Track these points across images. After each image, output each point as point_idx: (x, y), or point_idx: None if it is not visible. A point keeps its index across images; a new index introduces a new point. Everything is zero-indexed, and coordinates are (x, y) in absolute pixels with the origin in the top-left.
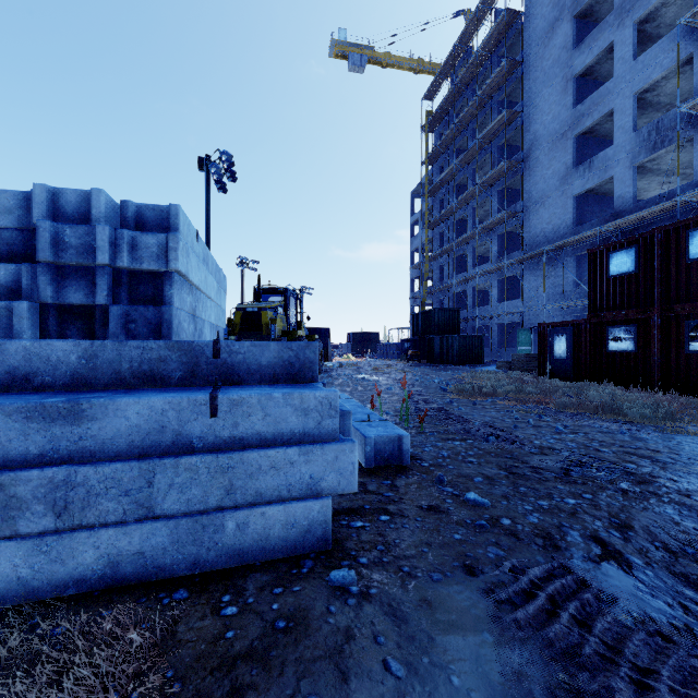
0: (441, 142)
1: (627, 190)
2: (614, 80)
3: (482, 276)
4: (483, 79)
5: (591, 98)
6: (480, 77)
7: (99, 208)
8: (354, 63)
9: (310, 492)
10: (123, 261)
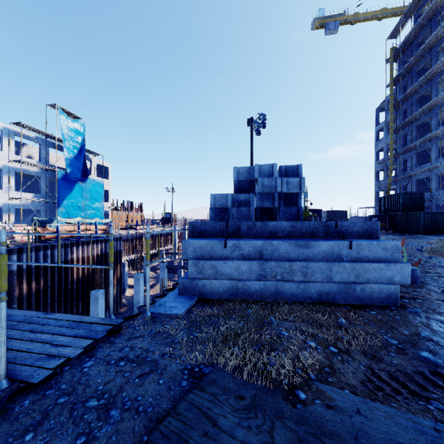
0: (404, 68)
1: None
2: None
3: None
4: None
5: None
6: (443, 10)
7: (276, 170)
8: (330, 29)
9: (389, 281)
10: (284, 190)
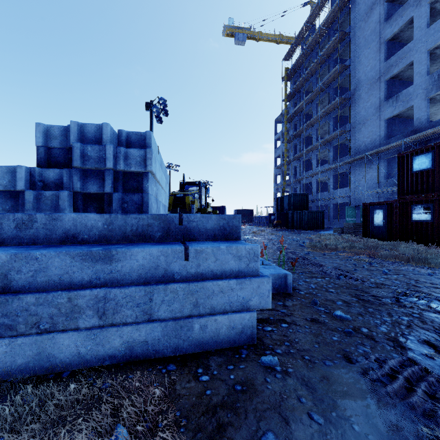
0: (295, 87)
1: (423, 114)
2: (414, 41)
3: (322, 173)
4: (323, 45)
5: (397, 54)
6: (321, 44)
7: (107, 135)
8: (239, 39)
9: (243, 307)
10: (120, 166)
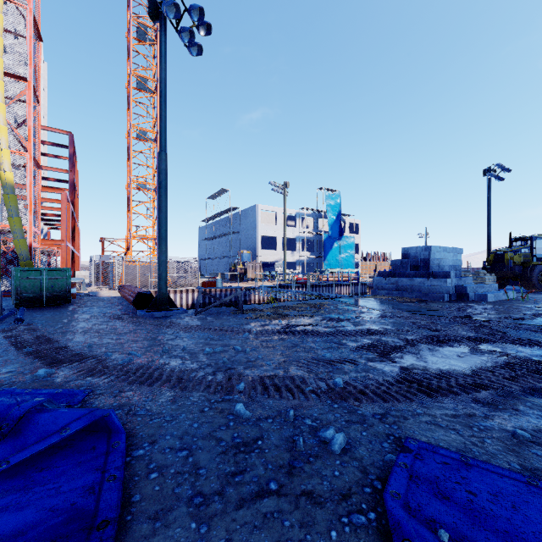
0: None
1: None
2: None
3: None
4: None
5: None
6: None
7: (418, 249)
8: None
9: (441, 293)
10: (421, 257)
